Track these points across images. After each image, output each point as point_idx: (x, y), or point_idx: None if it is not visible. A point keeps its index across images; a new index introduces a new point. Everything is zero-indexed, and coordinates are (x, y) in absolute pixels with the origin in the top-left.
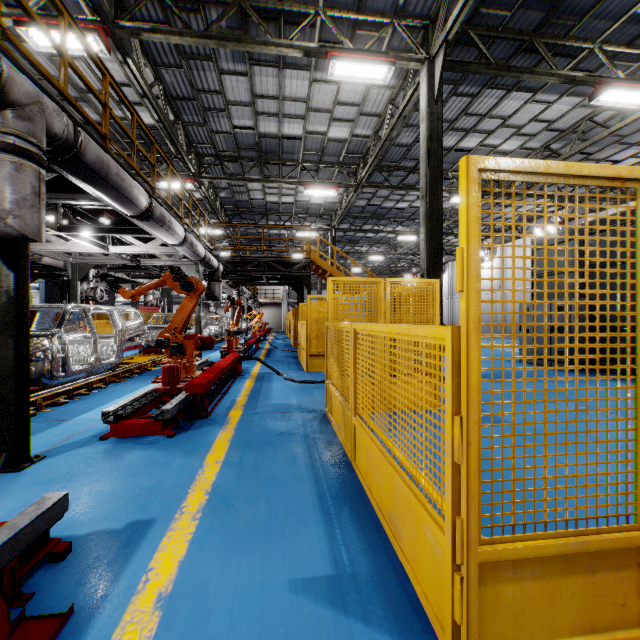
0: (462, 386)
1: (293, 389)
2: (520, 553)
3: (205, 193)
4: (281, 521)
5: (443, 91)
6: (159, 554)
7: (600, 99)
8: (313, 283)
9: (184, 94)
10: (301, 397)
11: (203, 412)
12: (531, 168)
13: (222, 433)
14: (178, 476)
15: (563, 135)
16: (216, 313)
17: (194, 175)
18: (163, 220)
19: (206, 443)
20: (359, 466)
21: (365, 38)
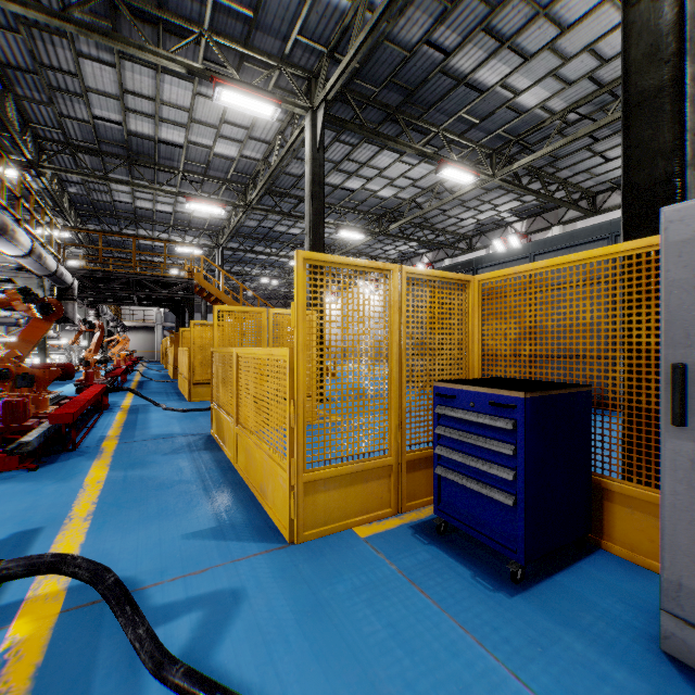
0: (295, 382)
1: (175, 418)
2: (327, 474)
3: (47, 186)
4: (172, 508)
5: (328, 135)
6: (57, 544)
7: (443, 173)
8: (196, 305)
9: (21, 63)
10: (185, 424)
11: (68, 446)
12: (333, 260)
13: (98, 461)
14: (56, 497)
15: (424, 192)
16: (59, 338)
17: (32, 162)
18: (7, 229)
19: (81, 470)
20: (240, 465)
21: (253, 70)
